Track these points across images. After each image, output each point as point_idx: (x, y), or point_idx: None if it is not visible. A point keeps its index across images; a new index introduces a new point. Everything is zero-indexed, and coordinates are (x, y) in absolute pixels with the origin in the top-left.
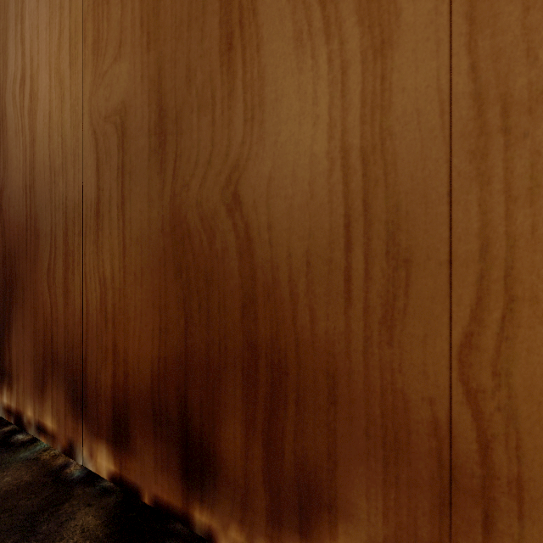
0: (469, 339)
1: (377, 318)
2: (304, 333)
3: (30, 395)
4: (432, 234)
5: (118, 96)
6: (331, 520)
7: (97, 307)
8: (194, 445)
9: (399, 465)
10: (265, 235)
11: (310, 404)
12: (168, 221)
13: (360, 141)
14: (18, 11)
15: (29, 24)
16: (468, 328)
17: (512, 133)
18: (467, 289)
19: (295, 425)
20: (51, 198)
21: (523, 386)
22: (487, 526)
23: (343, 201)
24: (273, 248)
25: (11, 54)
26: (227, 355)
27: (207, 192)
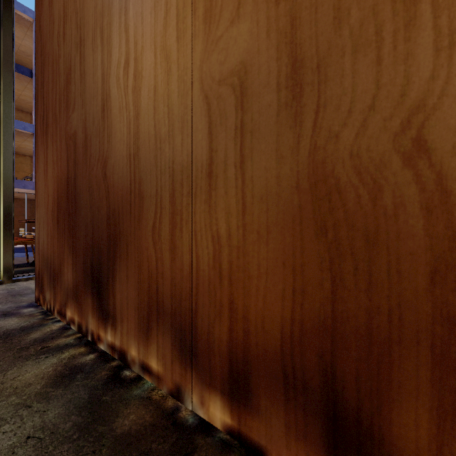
0: None
1: None
2: None
3: (134, 337)
4: None
5: (235, 57)
6: None
7: (209, 263)
8: (347, 421)
9: None
10: None
11: None
12: (305, 176)
13: None
14: (122, 5)
15: (133, 13)
16: None
17: None
18: None
19: None
20: (156, 163)
21: None
22: None
23: None
24: None
25: (115, 44)
26: (404, 328)
27: (368, 141)
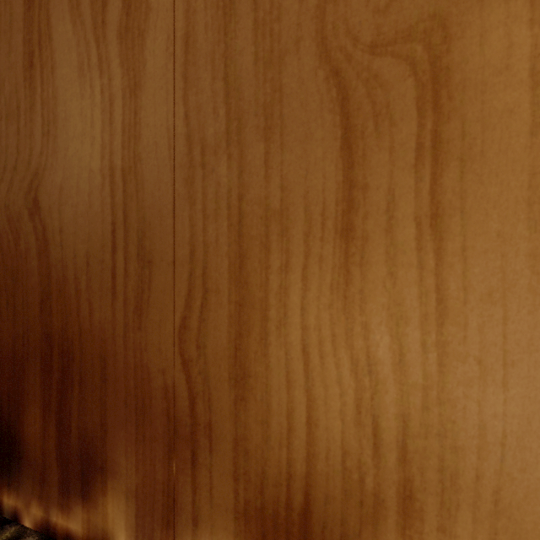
0: (184, 322)
1: (132, 308)
2: (85, 323)
3: None
4: (164, 241)
5: None
6: (103, 480)
7: None
8: (3, 434)
9: (145, 425)
10: (57, 238)
11: (89, 384)
12: None
13: (121, 162)
14: None
15: None
16: (184, 313)
17: (207, 168)
18: (183, 284)
19: (79, 403)
20: None
21: (212, 354)
22: (194, 462)
23: (111, 211)
24: (63, 249)
25: None
26: (29, 347)
27: (13, 196)
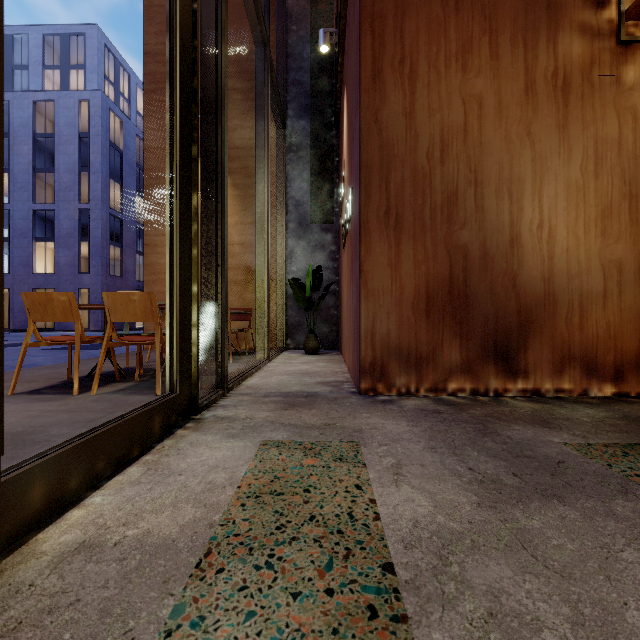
0: None
1: None
2: None
3: (549, 377)
4: None
5: (617, 256)
6: None
7: (604, 332)
8: None
9: None
10: None
11: None
12: None
13: None
14: (535, 189)
15: (547, 201)
16: None
17: None
18: None
19: None
20: (568, 286)
21: None
22: None
23: None
24: None
25: (527, 208)
26: None
27: None
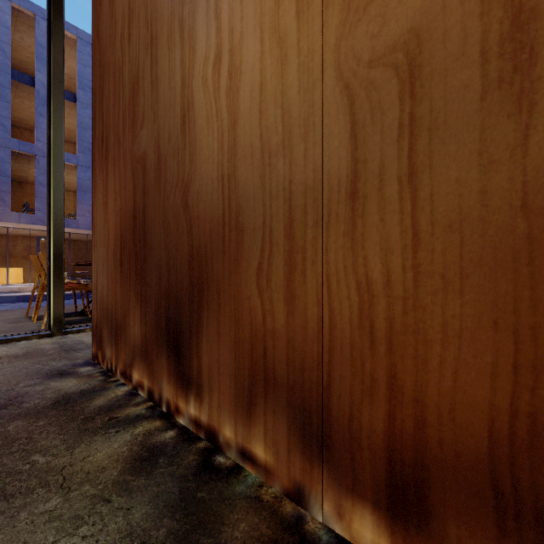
0: None
1: None
2: None
3: (230, 413)
4: None
5: (400, 24)
6: None
7: (351, 320)
8: None
9: None
10: None
11: None
12: (541, 189)
13: None
14: None
15: None
16: None
17: None
18: None
19: None
20: (263, 184)
21: None
22: None
23: None
24: None
25: (200, 36)
26: None
27: None
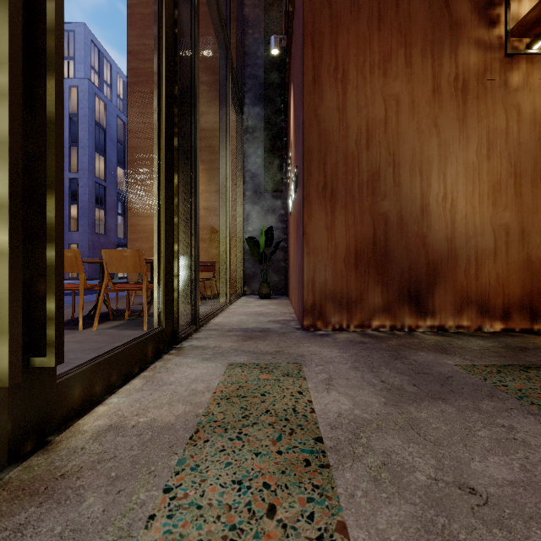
0: None
1: None
2: None
3: (451, 317)
4: None
5: (505, 221)
6: None
7: (494, 281)
8: (534, 311)
9: None
10: None
11: None
12: (525, 258)
13: None
14: (440, 169)
15: (450, 178)
16: None
17: None
18: None
19: None
20: (466, 245)
21: None
22: None
23: None
24: None
25: (434, 184)
26: None
27: (538, 252)
